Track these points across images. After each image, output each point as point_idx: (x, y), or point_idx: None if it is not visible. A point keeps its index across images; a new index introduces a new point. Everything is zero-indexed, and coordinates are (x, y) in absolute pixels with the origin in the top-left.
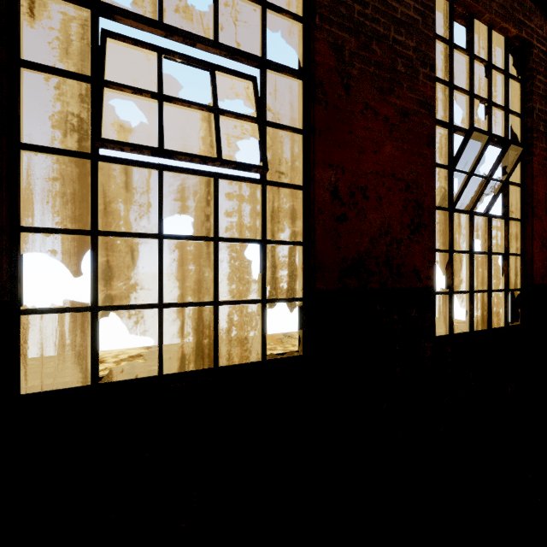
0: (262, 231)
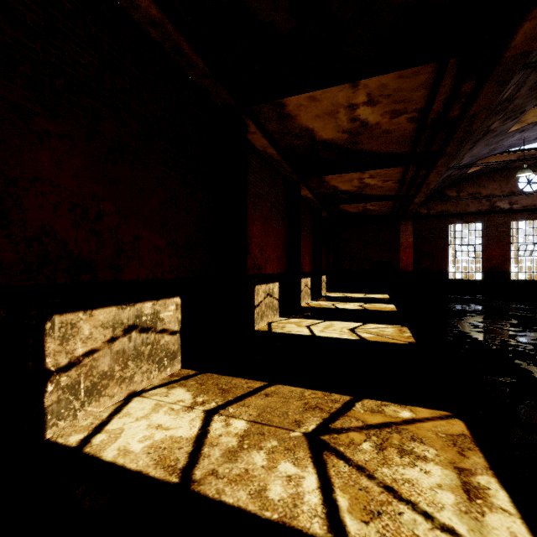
0: (474, 264)
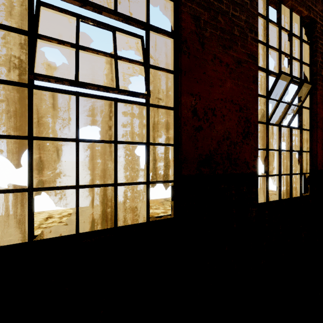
0: (147, 136)
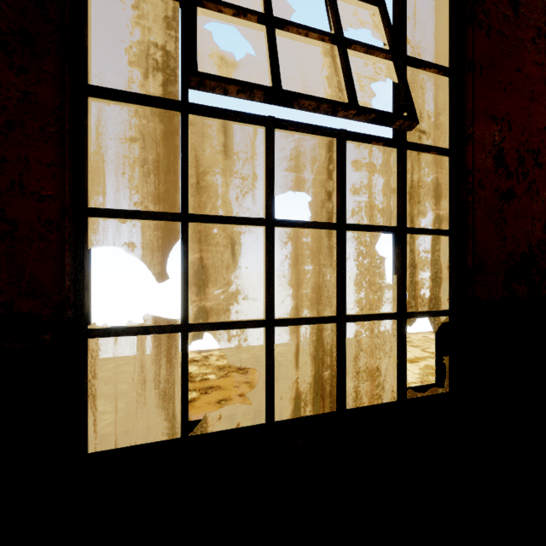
0: (400, 214)
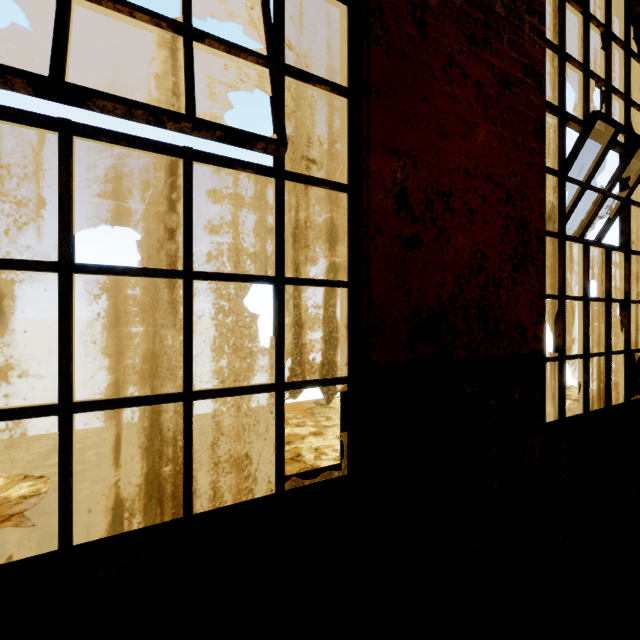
0: (277, 261)
